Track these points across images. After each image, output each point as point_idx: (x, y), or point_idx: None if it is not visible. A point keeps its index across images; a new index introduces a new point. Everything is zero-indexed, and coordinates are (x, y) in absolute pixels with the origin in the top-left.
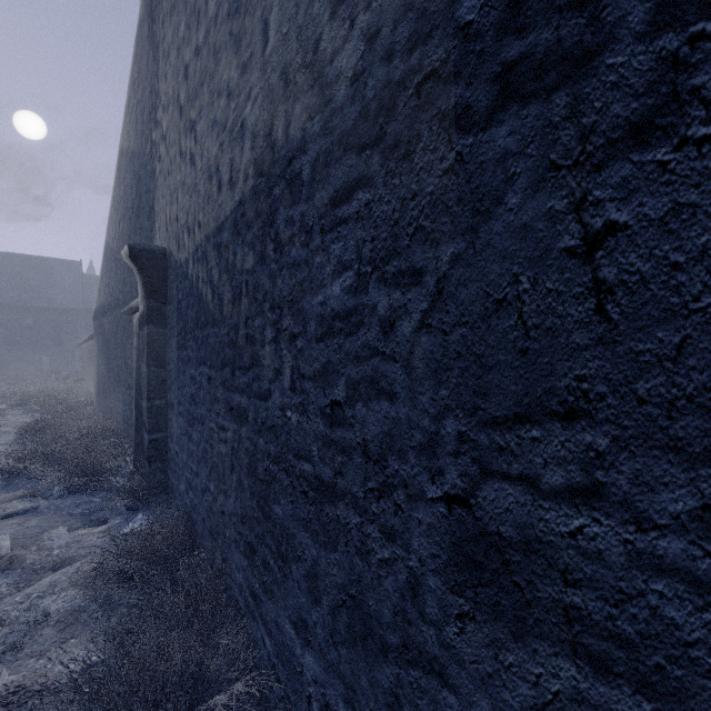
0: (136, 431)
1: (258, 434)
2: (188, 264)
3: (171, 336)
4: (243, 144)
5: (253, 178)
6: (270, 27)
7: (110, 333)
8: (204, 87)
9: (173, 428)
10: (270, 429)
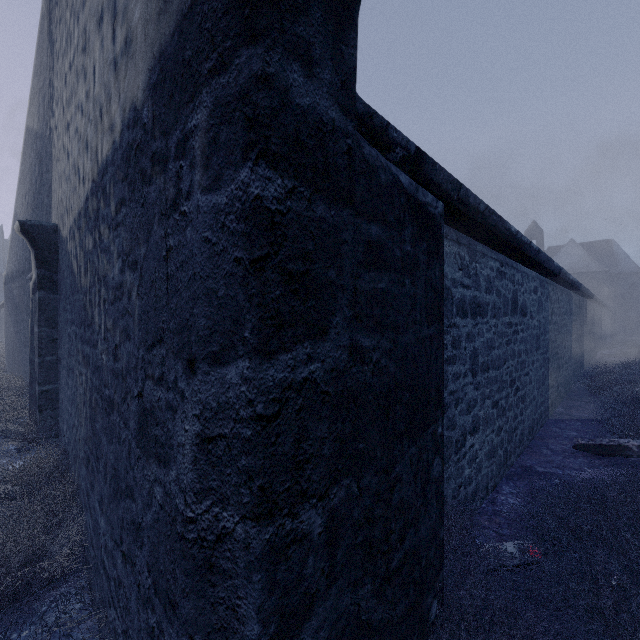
0: (30, 384)
1: (93, 374)
2: (67, 241)
3: (60, 300)
4: (88, 154)
5: (91, 182)
6: (96, 74)
7: (18, 298)
8: (73, 98)
9: (61, 379)
10: (97, 369)
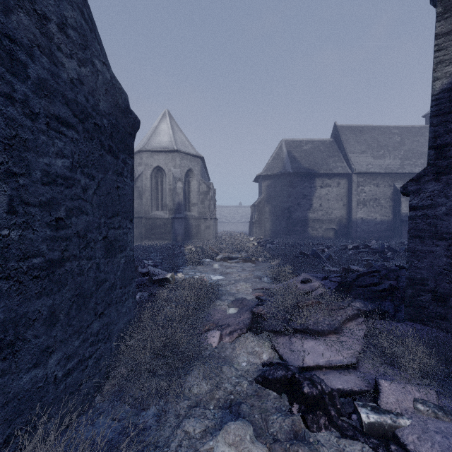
0: None
1: None
2: None
3: None
4: None
5: None
6: None
7: None
8: None
9: None
10: None
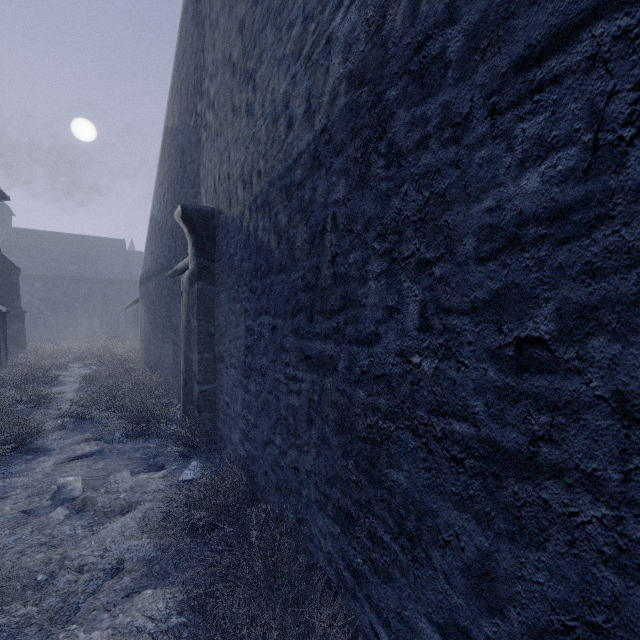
0: (185, 382)
1: (354, 385)
2: (243, 217)
3: (220, 291)
4: (329, 62)
5: (347, 93)
6: None
7: (155, 296)
8: (267, 28)
9: (223, 379)
10: (378, 379)
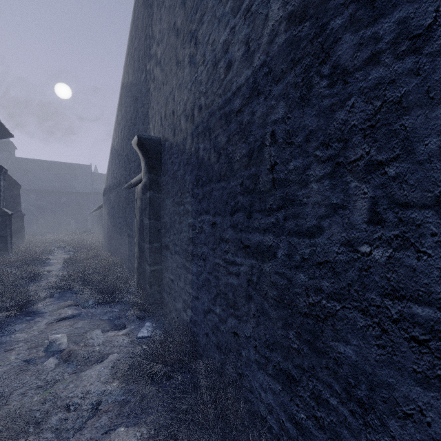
0: (139, 264)
1: (295, 270)
2: (185, 142)
3: (166, 198)
4: (269, 9)
5: (287, 31)
6: None
7: (114, 202)
8: None
9: (168, 262)
10: (320, 265)
